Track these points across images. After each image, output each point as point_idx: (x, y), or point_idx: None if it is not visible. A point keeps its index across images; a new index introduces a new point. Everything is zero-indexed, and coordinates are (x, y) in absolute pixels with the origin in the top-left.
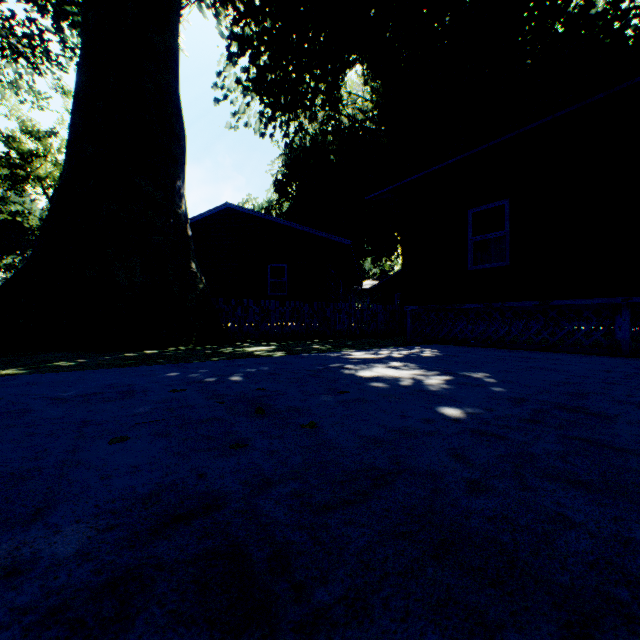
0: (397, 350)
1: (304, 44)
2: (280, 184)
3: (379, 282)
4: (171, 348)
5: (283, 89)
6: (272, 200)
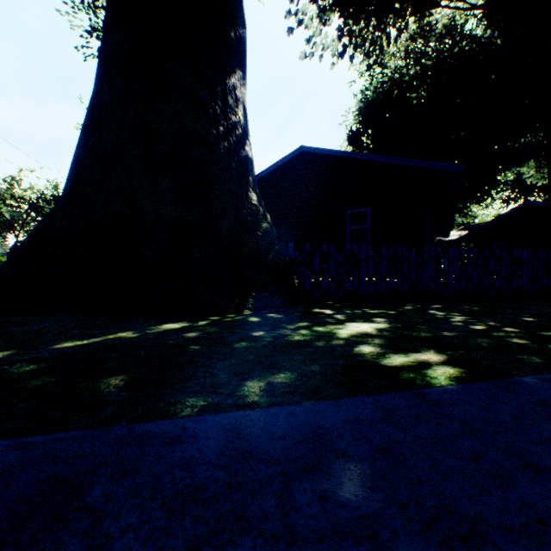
0: None
1: None
2: (354, 135)
3: (470, 231)
4: (211, 317)
5: None
6: None
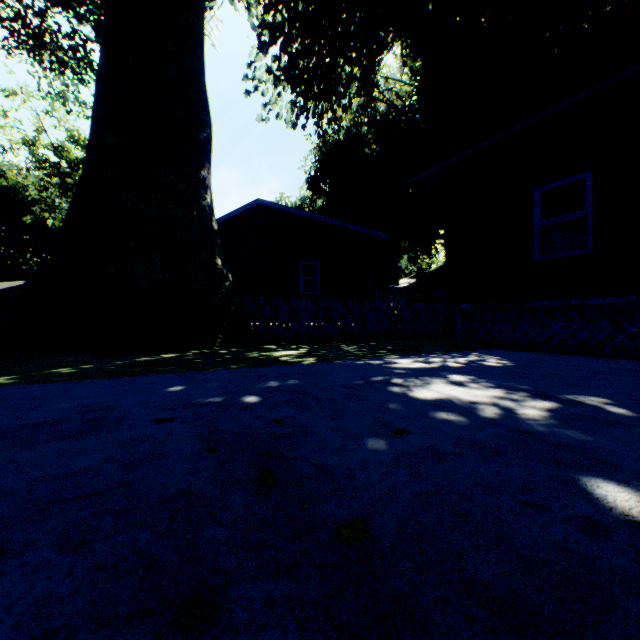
0: (450, 357)
1: (338, 26)
2: (313, 181)
3: (417, 280)
4: (192, 351)
5: (316, 76)
6: (305, 198)
